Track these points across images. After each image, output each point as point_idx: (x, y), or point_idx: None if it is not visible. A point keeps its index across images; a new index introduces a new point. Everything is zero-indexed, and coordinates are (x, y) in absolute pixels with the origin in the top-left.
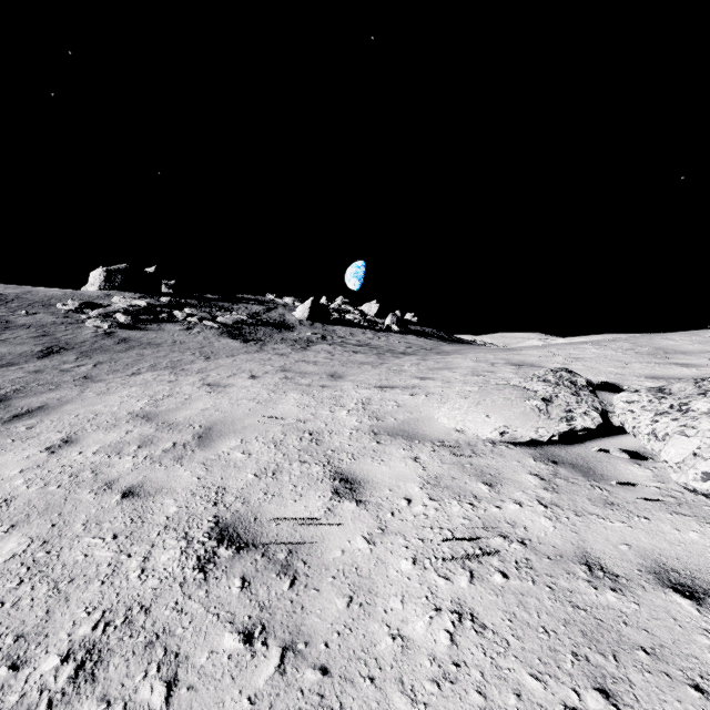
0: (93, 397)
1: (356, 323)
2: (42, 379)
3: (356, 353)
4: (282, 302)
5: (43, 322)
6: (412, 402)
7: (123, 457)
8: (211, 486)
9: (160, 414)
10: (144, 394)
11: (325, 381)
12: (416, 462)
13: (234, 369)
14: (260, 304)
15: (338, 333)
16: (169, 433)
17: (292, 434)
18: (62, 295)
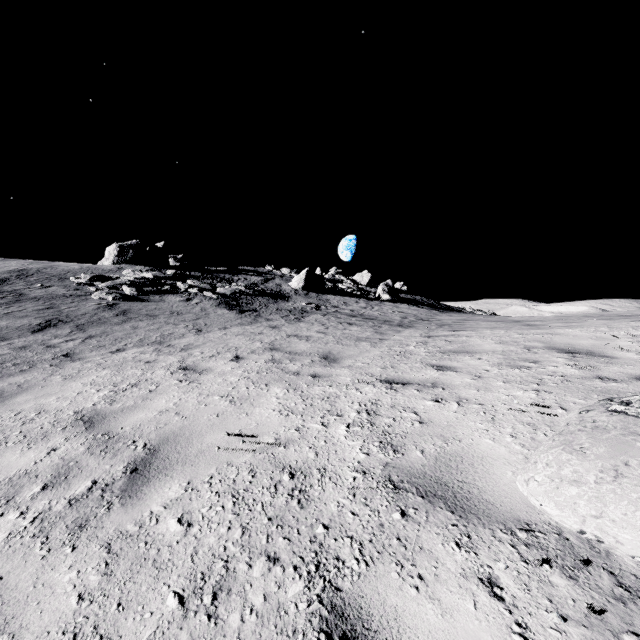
0: (56, 383)
1: (349, 292)
2: (21, 358)
3: (351, 325)
4: (279, 273)
5: (54, 294)
6: (440, 415)
7: (7, 513)
8: (88, 634)
9: (108, 416)
10: (110, 381)
11: (317, 366)
12: (496, 598)
13: (220, 347)
14: (258, 275)
15: (332, 302)
16: (99, 457)
17: (264, 473)
18: (78, 269)
